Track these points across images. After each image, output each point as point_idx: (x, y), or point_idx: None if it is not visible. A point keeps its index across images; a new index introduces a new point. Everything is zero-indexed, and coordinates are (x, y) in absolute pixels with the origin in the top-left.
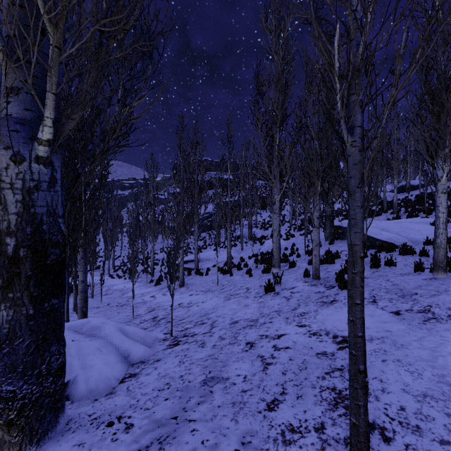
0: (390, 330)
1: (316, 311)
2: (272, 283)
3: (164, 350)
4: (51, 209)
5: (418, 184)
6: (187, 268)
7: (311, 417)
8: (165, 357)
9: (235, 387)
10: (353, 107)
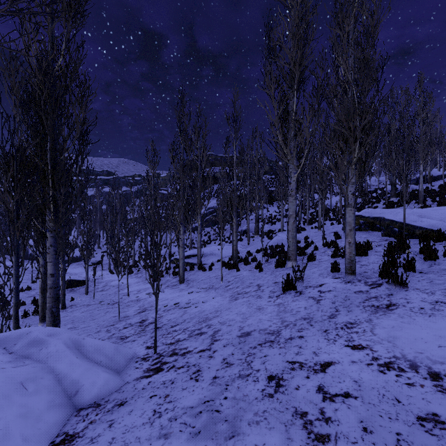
0: None
1: (370, 320)
2: (292, 279)
3: (137, 381)
4: None
5: (438, 174)
6: (189, 263)
7: None
8: (135, 397)
9: None
10: None
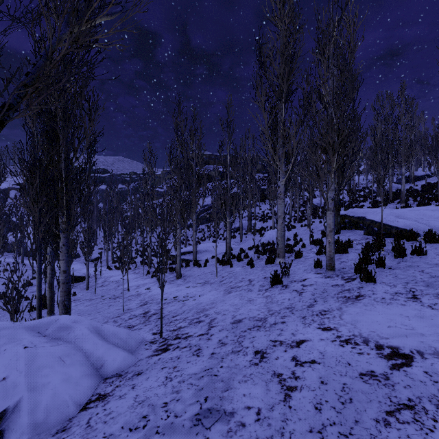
0: None
1: (340, 308)
2: (279, 274)
3: (149, 358)
4: None
5: (422, 174)
6: (185, 259)
7: None
8: (149, 369)
9: (245, 433)
10: None
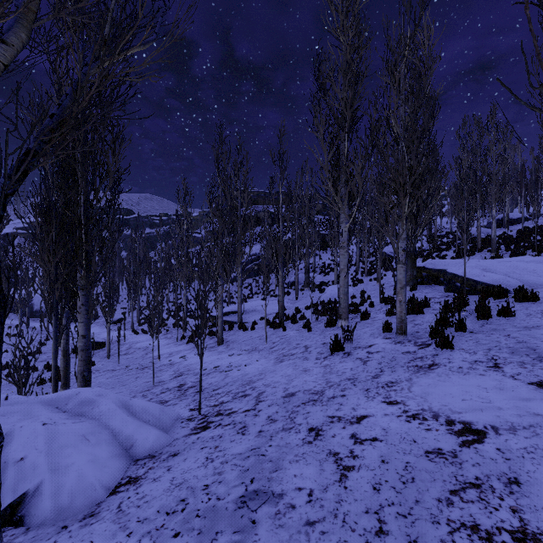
0: (540, 413)
1: (410, 379)
2: (340, 340)
3: (186, 437)
4: None
5: (518, 217)
6: (228, 321)
7: None
8: (187, 449)
9: (295, 515)
10: None
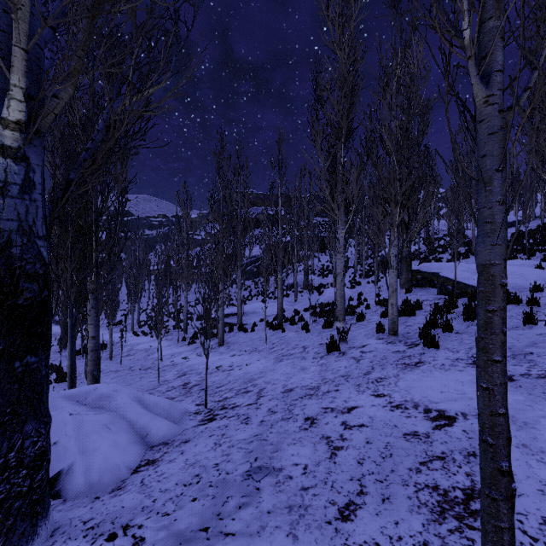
0: None
1: (397, 375)
2: (336, 340)
3: (195, 427)
4: (24, 225)
5: (513, 220)
6: (228, 323)
7: (406, 533)
8: (196, 437)
9: (292, 483)
10: (489, 40)
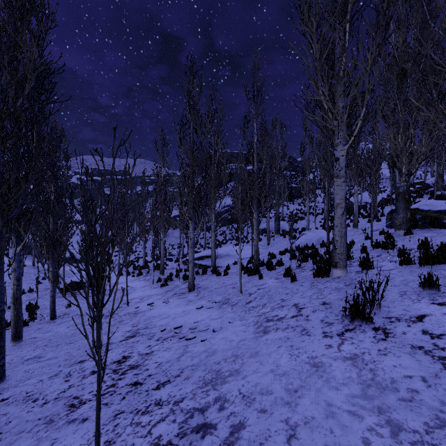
0: None
1: None
2: (364, 305)
3: None
4: None
5: None
6: (202, 265)
7: None
8: None
9: None
10: None
